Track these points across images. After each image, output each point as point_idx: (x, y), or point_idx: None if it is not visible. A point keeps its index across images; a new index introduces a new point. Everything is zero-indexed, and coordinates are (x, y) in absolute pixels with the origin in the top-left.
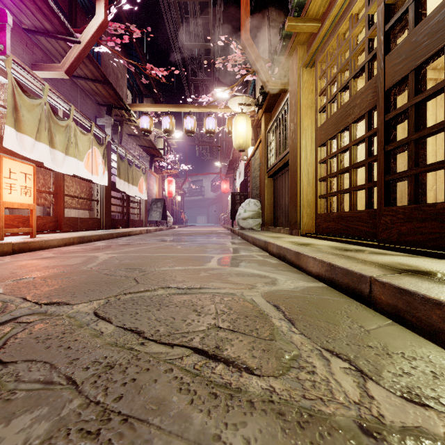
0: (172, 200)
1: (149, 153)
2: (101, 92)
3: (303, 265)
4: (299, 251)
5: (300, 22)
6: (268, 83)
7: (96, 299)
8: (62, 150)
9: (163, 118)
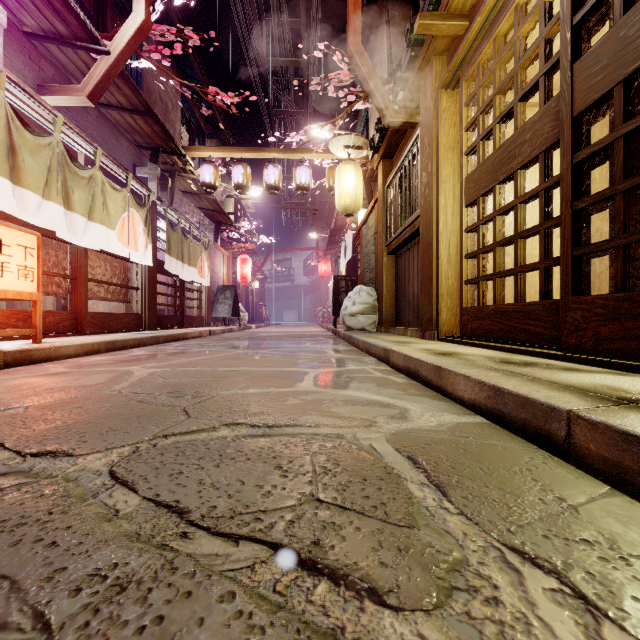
0: (248, 288)
1: (214, 219)
2: (143, 128)
3: (448, 387)
4: (440, 365)
5: (437, 20)
6: (388, 114)
7: (117, 445)
8: (84, 213)
9: (234, 168)
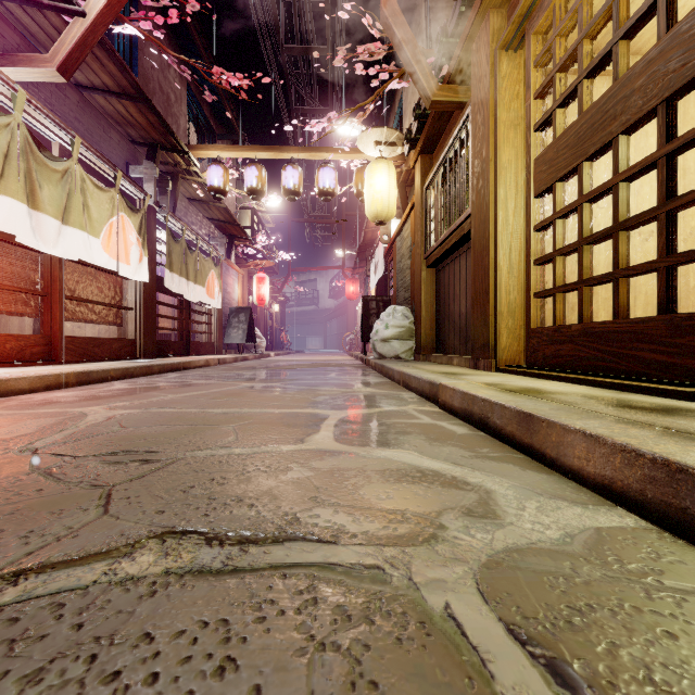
0: (266, 311)
1: (227, 232)
2: (136, 118)
3: (547, 448)
4: (531, 411)
5: None
6: (430, 91)
7: None
8: (56, 214)
9: (247, 169)
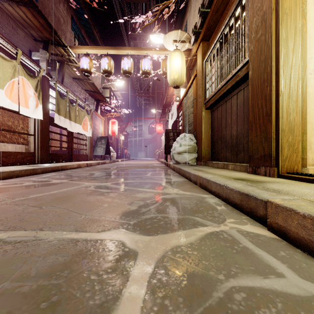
0: (117, 139)
1: (95, 98)
2: (32, 22)
3: None
4: None
5: None
6: None
7: None
8: None
9: (102, 59)
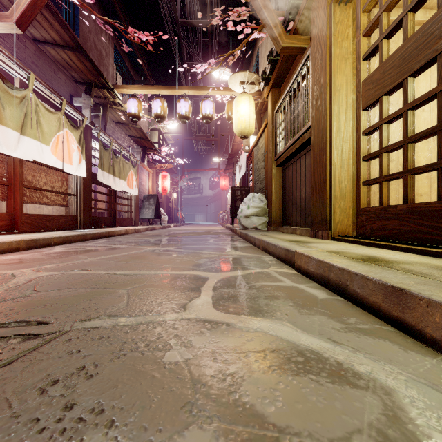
0: (168, 197)
1: (141, 145)
2: (76, 64)
3: (427, 327)
4: (401, 286)
5: None
6: (280, 40)
7: None
8: (16, 128)
9: (154, 101)
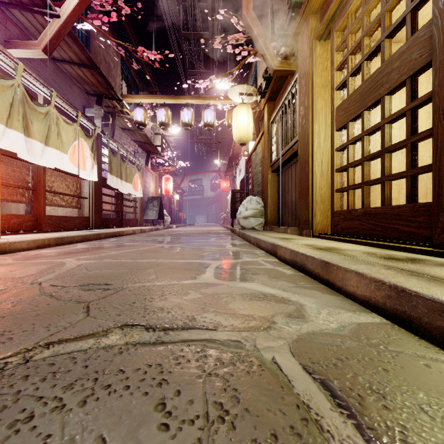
0: (170, 199)
1: (145, 149)
2: (90, 79)
3: (336, 281)
4: (328, 260)
5: None
6: (273, 64)
7: None
8: (41, 140)
9: (158, 110)
